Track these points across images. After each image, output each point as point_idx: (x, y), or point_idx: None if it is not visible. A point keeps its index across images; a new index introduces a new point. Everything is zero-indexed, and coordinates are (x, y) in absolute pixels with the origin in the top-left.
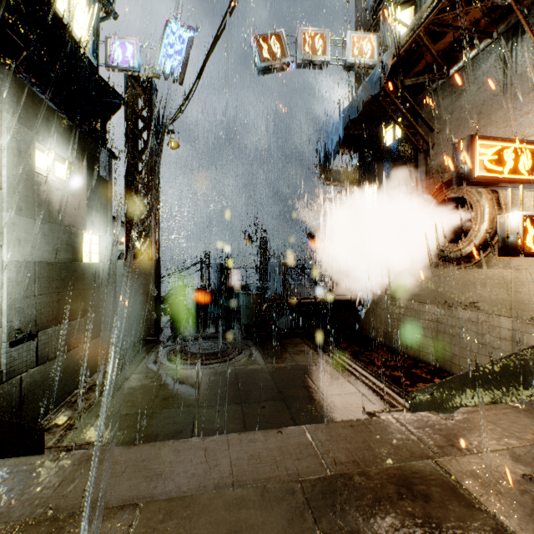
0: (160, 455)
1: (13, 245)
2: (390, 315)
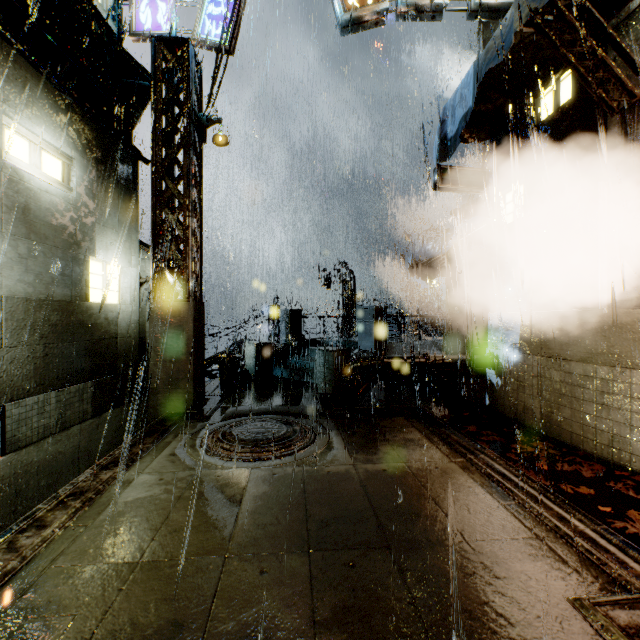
0: None
1: None
2: (551, 386)
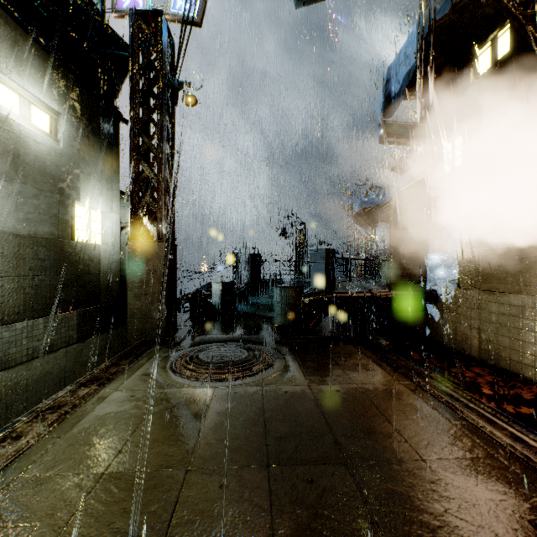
0: None
1: None
2: (490, 317)
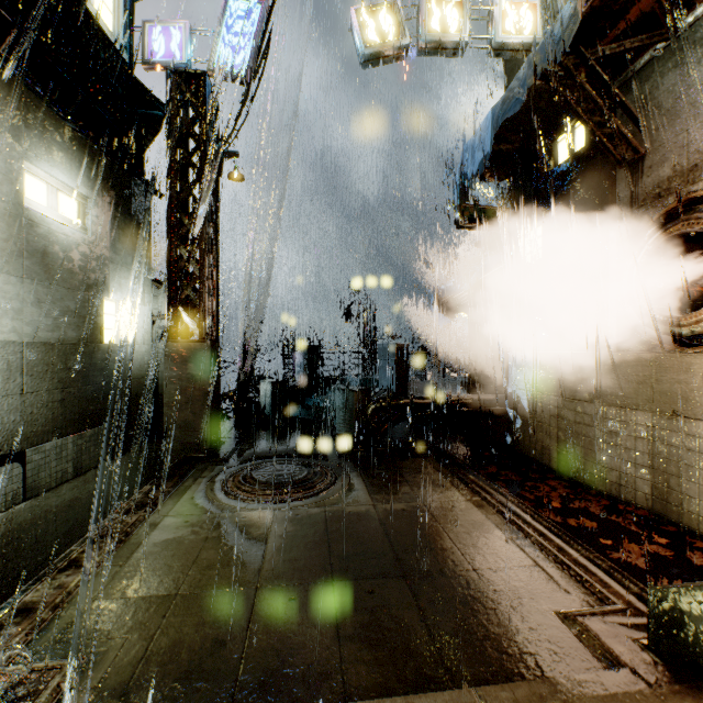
0: None
1: None
2: (567, 426)
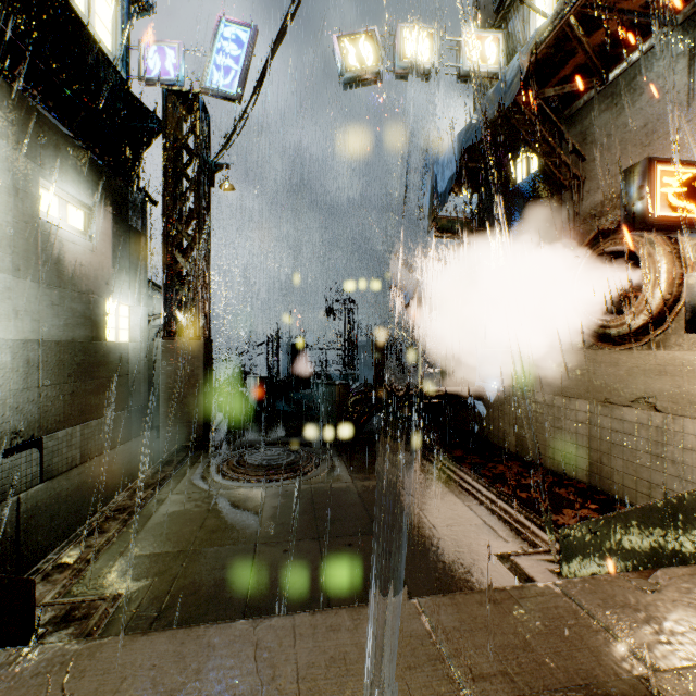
0: (182, 657)
1: (7, 318)
2: (523, 414)
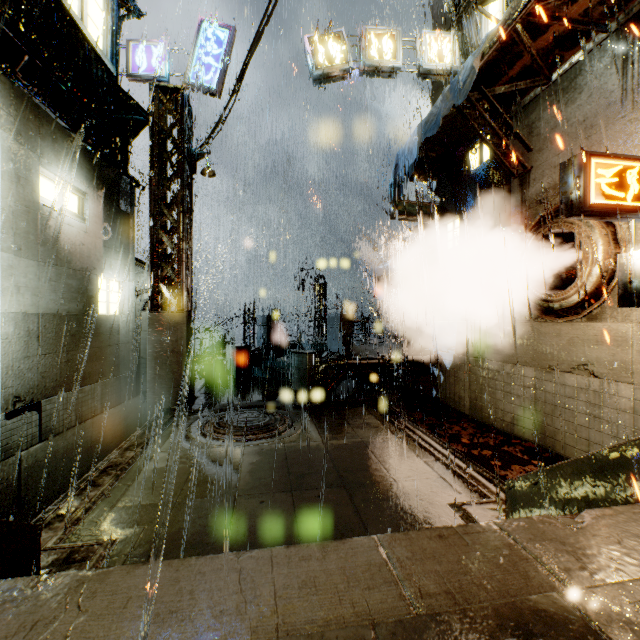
0: (177, 581)
1: (10, 293)
2: (476, 380)
